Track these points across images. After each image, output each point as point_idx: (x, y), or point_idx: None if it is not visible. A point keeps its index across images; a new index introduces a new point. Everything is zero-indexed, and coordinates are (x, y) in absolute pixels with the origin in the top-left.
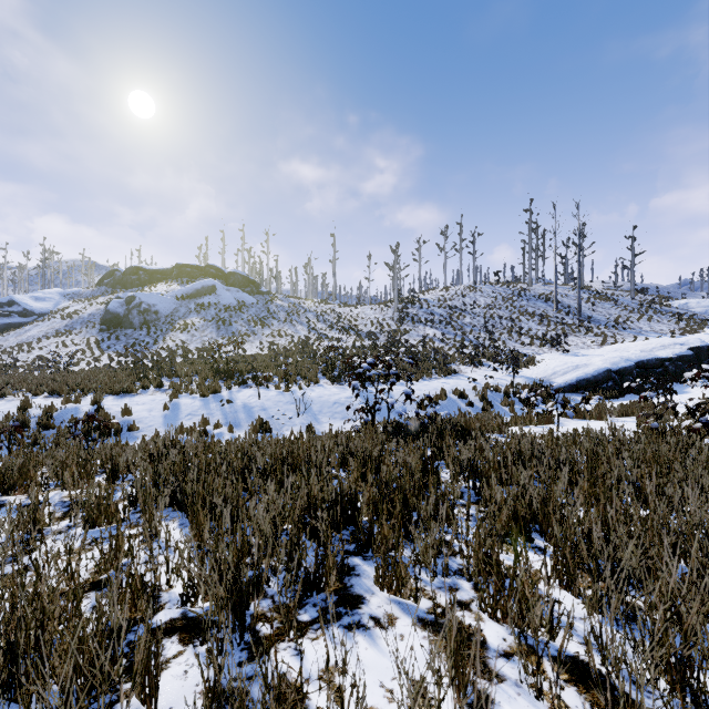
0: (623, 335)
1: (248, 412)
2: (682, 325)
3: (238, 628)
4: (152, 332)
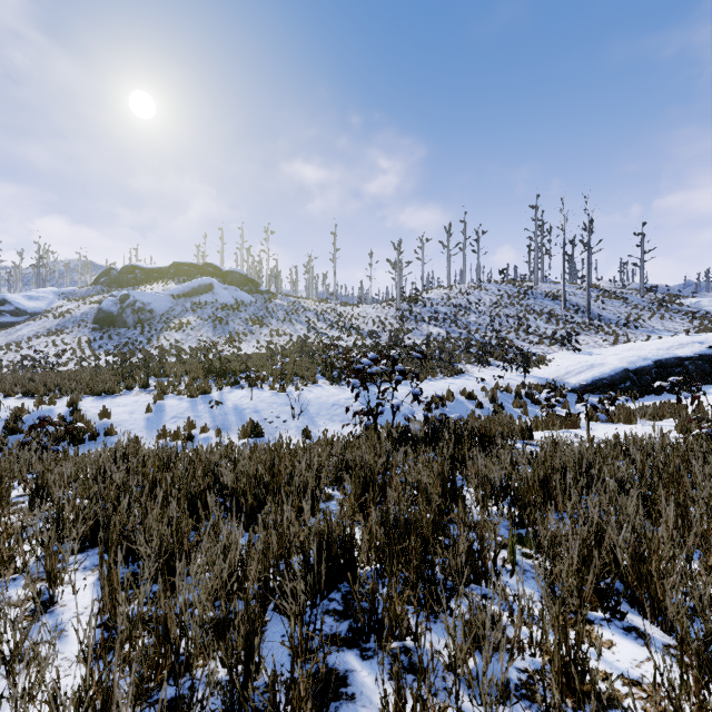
0: (635, 333)
1: (239, 415)
2: (696, 323)
3: None
4: (146, 332)
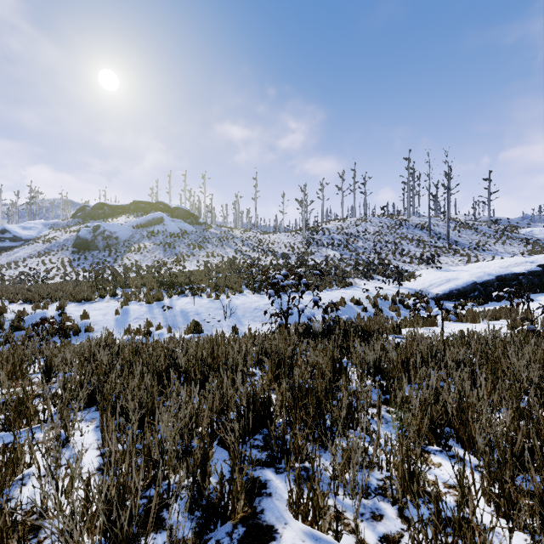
0: (483, 255)
1: (185, 316)
2: (529, 247)
3: None
4: (113, 254)
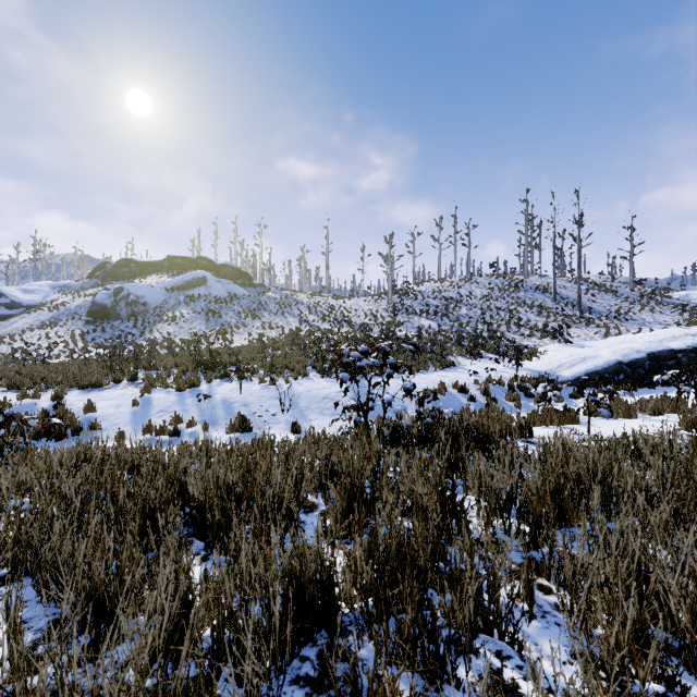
0: (626, 326)
1: (228, 408)
2: (687, 316)
3: None
4: (139, 324)
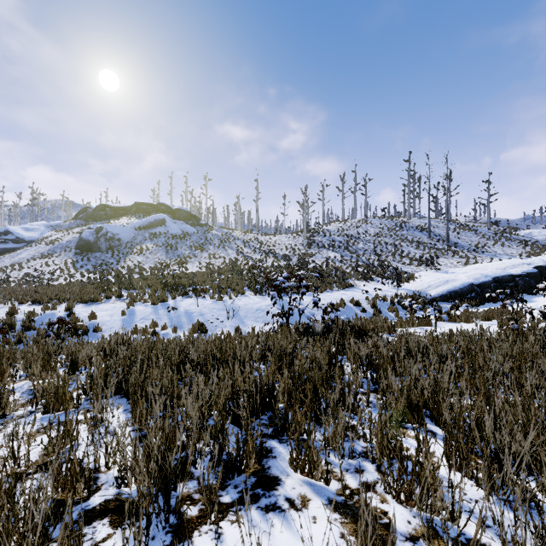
0: (482, 257)
1: (189, 317)
2: (528, 249)
3: (163, 512)
4: (115, 255)
